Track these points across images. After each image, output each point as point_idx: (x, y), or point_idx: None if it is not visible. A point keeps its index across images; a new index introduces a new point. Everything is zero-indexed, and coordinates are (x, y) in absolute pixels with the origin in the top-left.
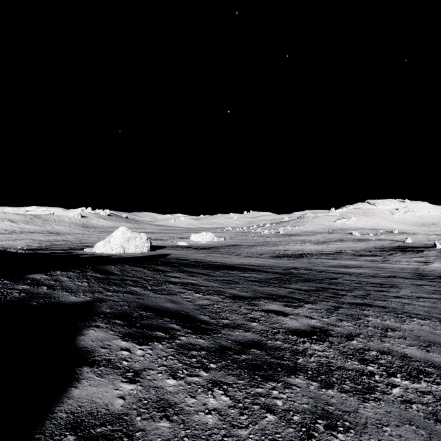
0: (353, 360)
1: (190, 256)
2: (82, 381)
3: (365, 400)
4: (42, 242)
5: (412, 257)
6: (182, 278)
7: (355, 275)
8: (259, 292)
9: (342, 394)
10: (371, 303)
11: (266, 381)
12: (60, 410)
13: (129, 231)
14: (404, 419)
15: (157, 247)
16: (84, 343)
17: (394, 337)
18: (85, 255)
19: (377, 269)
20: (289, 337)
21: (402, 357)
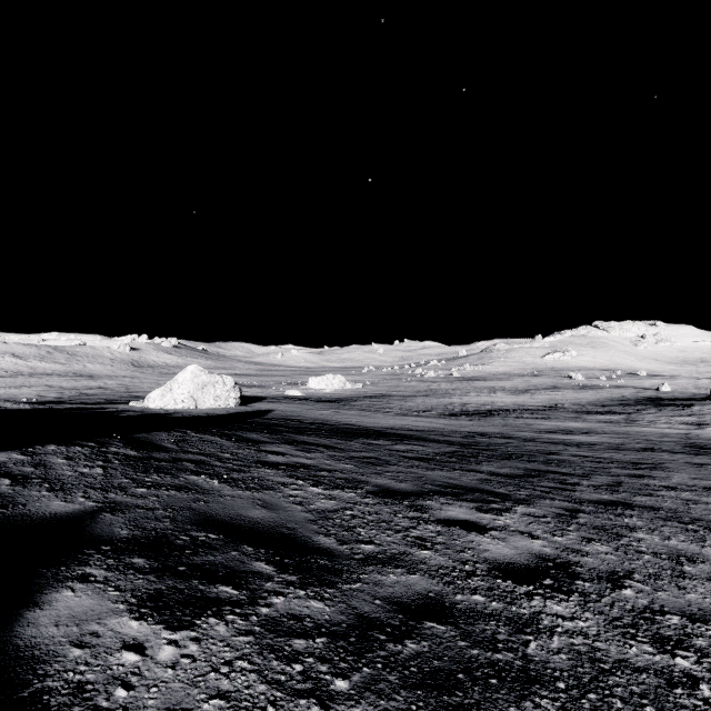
0: (640, 642)
1: (306, 414)
2: None
3: None
4: (64, 391)
5: (675, 415)
6: (289, 454)
7: (587, 446)
8: (427, 481)
9: None
10: (629, 501)
11: None
12: None
13: (205, 373)
14: None
15: (252, 399)
16: (33, 632)
17: (699, 577)
18: (129, 413)
19: (620, 435)
20: (498, 583)
21: None
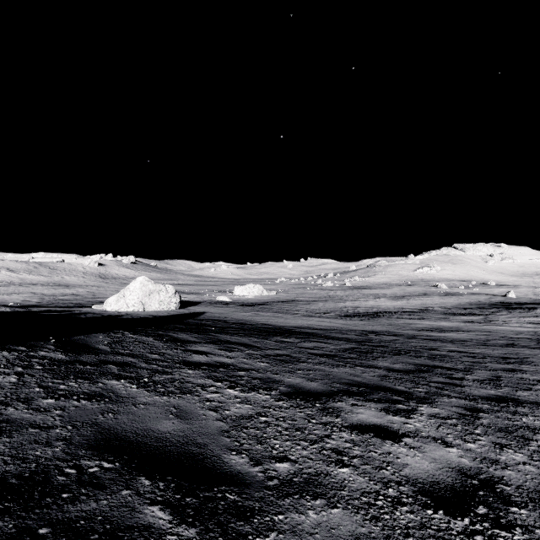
0: None
1: (231, 316)
2: None
3: None
4: (44, 297)
5: (523, 316)
6: (212, 353)
7: (460, 343)
8: (335, 379)
9: None
10: (514, 396)
11: None
12: None
13: (151, 283)
14: None
15: (190, 303)
16: None
17: None
18: (88, 315)
19: (483, 333)
20: (429, 516)
21: None
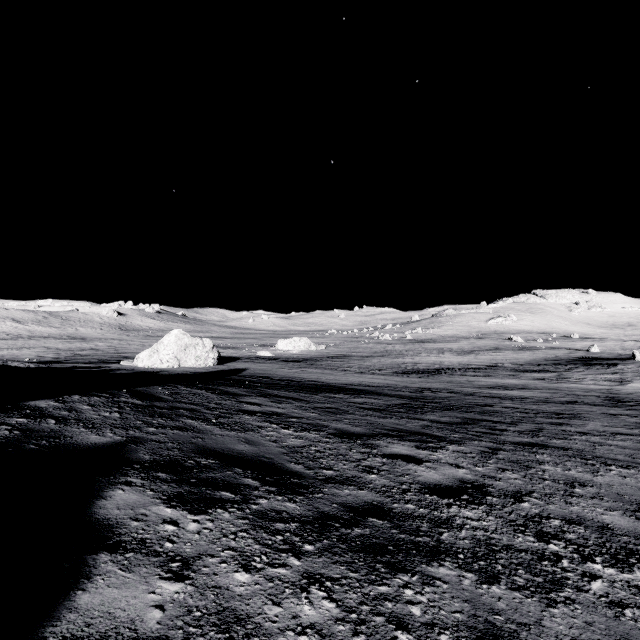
0: (525, 535)
1: (276, 372)
2: (95, 578)
3: (551, 603)
4: (60, 352)
5: (600, 373)
6: (264, 404)
7: (519, 400)
8: (378, 426)
9: (513, 593)
10: (546, 443)
11: (393, 573)
12: (54, 633)
13: (187, 336)
14: (615, 635)
15: (228, 359)
16: (105, 512)
17: (585, 496)
18: (122, 371)
19: (550, 390)
20: (426, 497)
21: (600, 529)
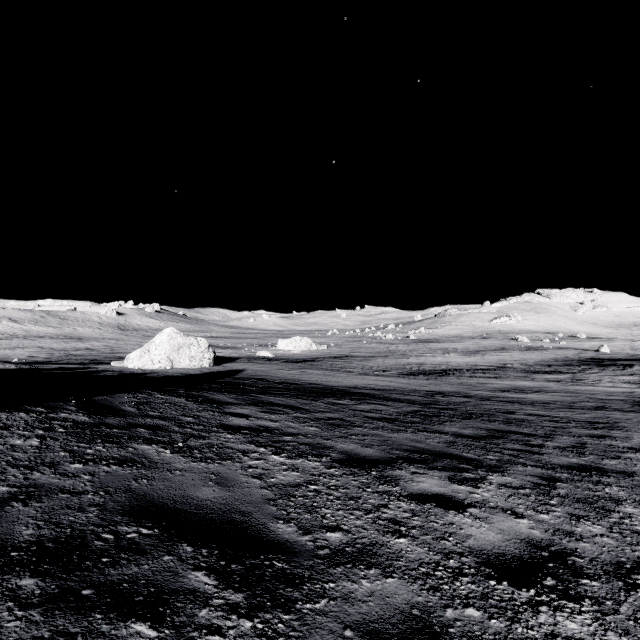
0: None
1: (274, 374)
2: None
3: None
4: (54, 352)
5: (617, 375)
6: (254, 416)
7: (541, 405)
8: (394, 445)
9: None
10: (599, 464)
11: None
12: None
13: (181, 335)
14: None
15: (226, 359)
16: None
17: None
18: (107, 373)
19: (569, 394)
20: (492, 586)
21: None
